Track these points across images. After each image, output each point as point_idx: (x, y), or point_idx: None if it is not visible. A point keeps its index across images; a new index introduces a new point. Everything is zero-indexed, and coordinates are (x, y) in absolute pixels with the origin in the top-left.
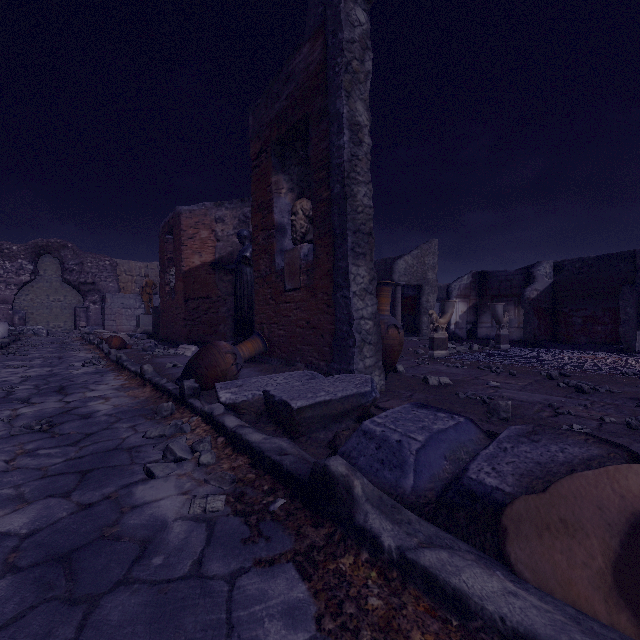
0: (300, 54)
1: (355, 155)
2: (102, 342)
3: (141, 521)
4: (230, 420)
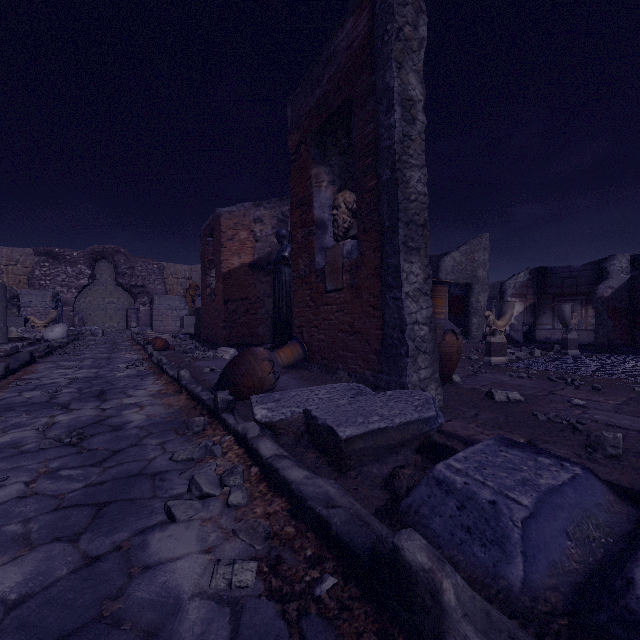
0: (343, 31)
1: (407, 135)
2: (148, 343)
3: (150, 594)
4: (265, 447)
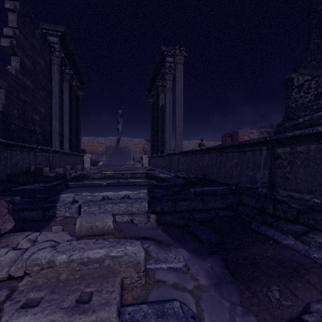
0: None
1: None
2: None
3: None
4: None
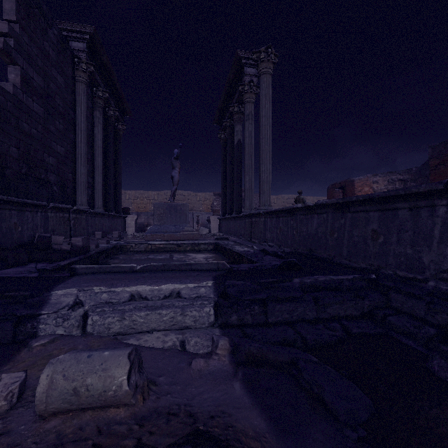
0: None
1: None
2: None
3: None
4: None
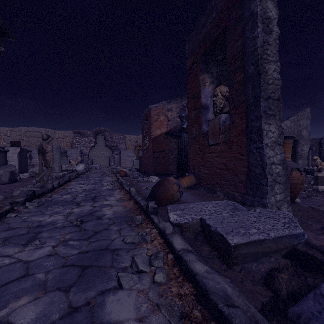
0: None
1: (266, 41)
2: (117, 173)
3: None
4: (177, 242)
